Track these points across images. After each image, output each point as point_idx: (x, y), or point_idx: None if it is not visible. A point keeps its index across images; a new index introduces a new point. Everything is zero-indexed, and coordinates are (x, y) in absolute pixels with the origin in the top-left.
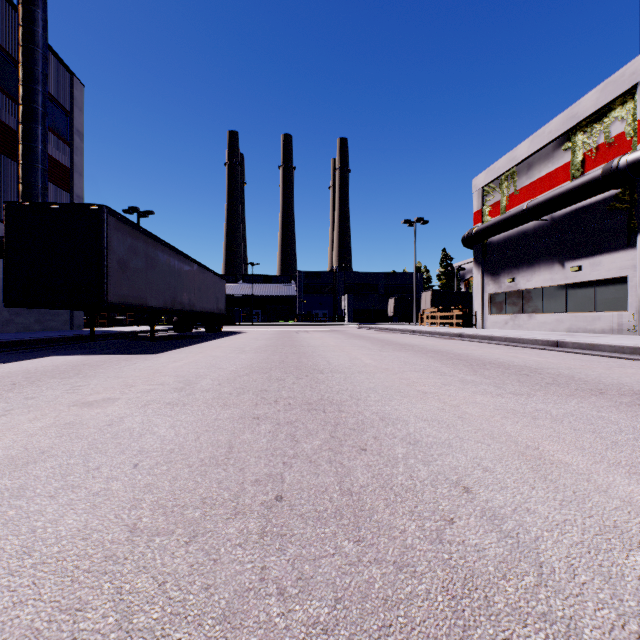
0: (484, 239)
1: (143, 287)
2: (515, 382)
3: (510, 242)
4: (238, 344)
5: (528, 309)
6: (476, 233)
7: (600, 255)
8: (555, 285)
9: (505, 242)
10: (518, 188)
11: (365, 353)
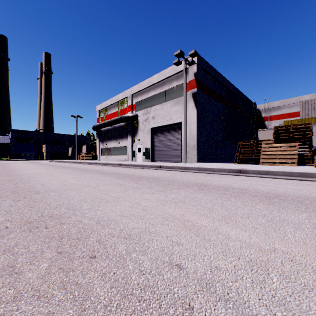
0: (98, 129)
1: None
2: (60, 168)
3: (106, 131)
4: None
5: (110, 154)
6: (96, 126)
7: (123, 139)
8: (115, 147)
9: (105, 131)
10: (108, 114)
11: (33, 167)
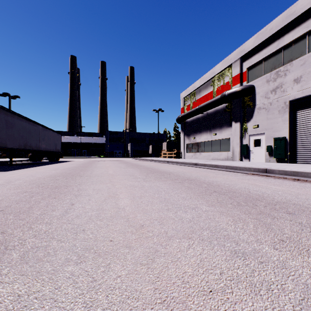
0: (184, 120)
1: (4, 137)
2: (154, 177)
3: (193, 122)
4: (59, 166)
5: (199, 150)
6: (181, 117)
7: (222, 129)
8: (208, 141)
9: (192, 122)
10: (196, 99)
11: (115, 169)
